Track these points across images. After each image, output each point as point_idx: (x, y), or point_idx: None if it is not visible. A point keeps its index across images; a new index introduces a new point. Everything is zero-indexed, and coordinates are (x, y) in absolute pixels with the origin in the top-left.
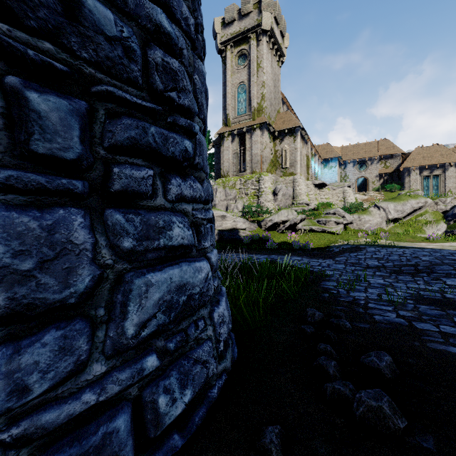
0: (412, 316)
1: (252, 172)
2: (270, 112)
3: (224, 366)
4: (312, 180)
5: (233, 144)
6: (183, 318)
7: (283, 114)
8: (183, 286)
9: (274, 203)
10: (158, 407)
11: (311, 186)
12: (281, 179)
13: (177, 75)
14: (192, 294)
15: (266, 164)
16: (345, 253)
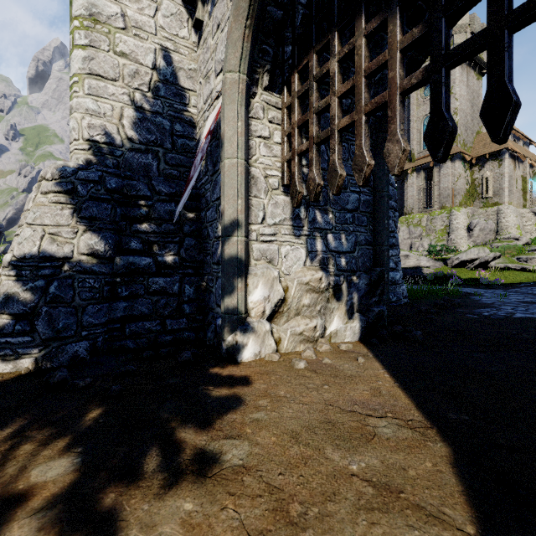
0: (500, 303)
1: (441, 208)
2: (465, 138)
3: (404, 300)
4: (530, 207)
5: (418, 179)
6: (393, 285)
7: (485, 135)
8: (393, 277)
9: (468, 239)
10: (390, 297)
11: (527, 215)
12: (481, 211)
13: (391, 224)
14: (395, 280)
15: (459, 197)
16: (526, 287)
